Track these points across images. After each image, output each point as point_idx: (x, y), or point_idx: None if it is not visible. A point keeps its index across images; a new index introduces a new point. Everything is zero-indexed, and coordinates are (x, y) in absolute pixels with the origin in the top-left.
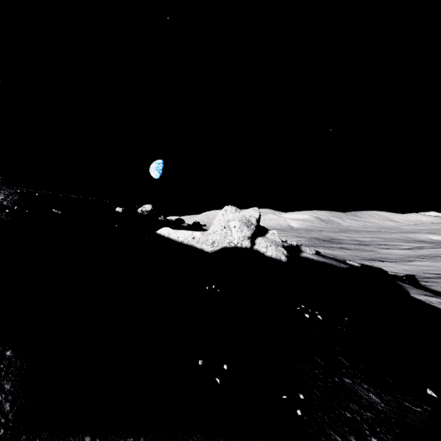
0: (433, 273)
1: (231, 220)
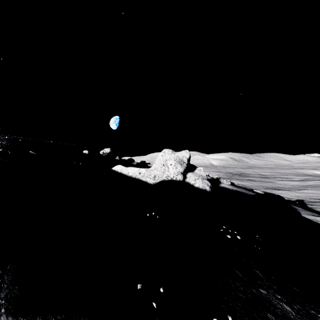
0: (317, 199)
1: (168, 160)
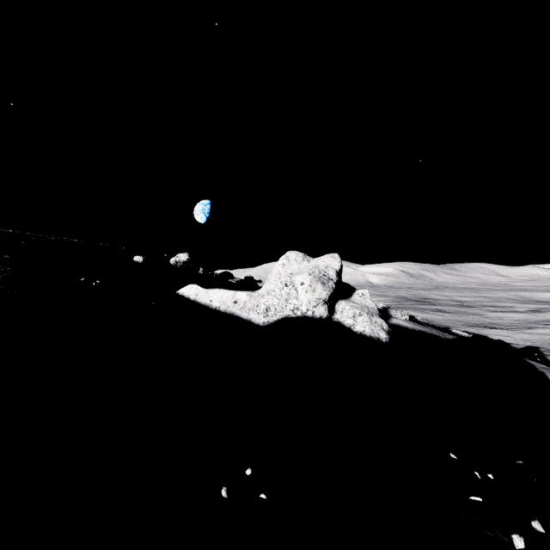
0: None
1: (297, 274)
